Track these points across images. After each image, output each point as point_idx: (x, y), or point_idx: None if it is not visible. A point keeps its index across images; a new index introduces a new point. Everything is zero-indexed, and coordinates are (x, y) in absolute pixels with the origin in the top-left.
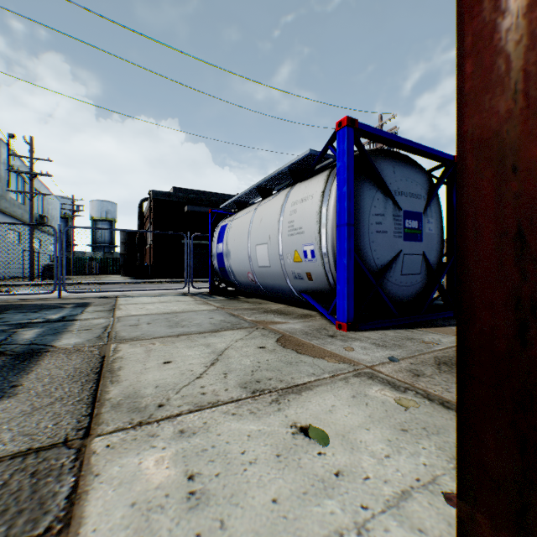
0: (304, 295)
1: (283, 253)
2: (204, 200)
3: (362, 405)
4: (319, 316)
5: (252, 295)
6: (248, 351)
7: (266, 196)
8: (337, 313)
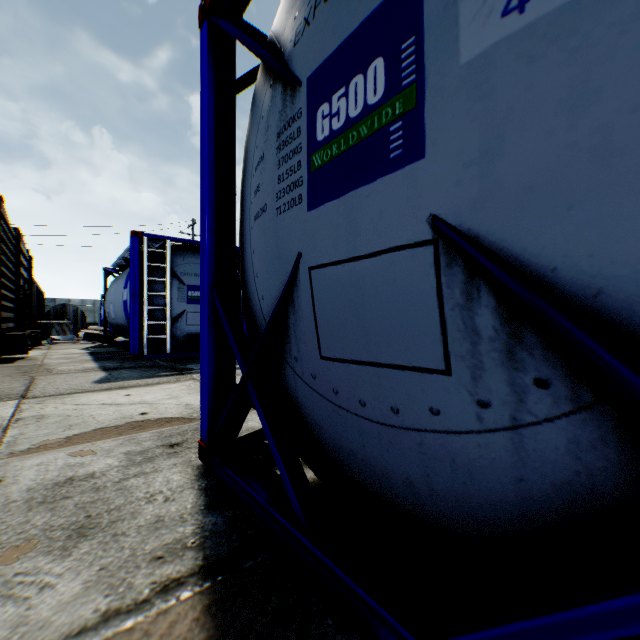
0: None
1: None
2: None
3: None
4: None
5: None
6: (133, 410)
7: None
8: None
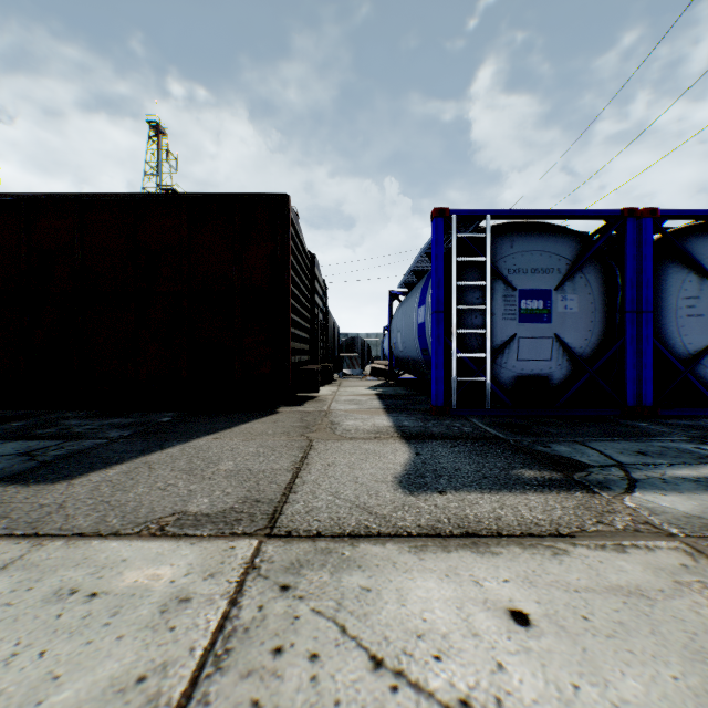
0: None
1: None
2: None
3: None
4: None
5: None
6: None
7: None
8: None
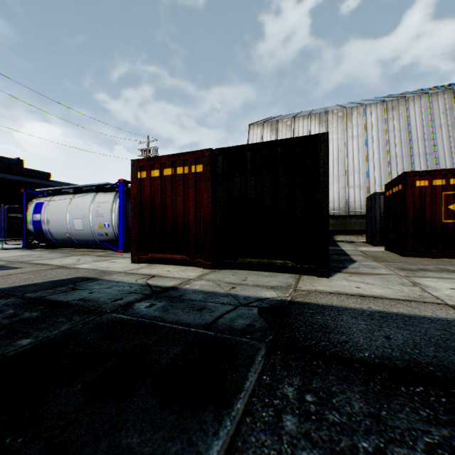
0: (104, 243)
1: (93, 224)
2: None
3: (124, 260)
4: (111, 251)
5: (64, 247)
6: (89, 258)
7: (79, 192)
8: (119, 247)
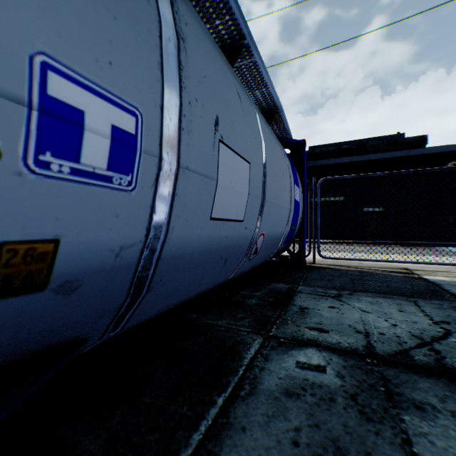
0: None
1: None
2: (332, 152)
3: None
4: None
5: None
6: None
7: None
8: None
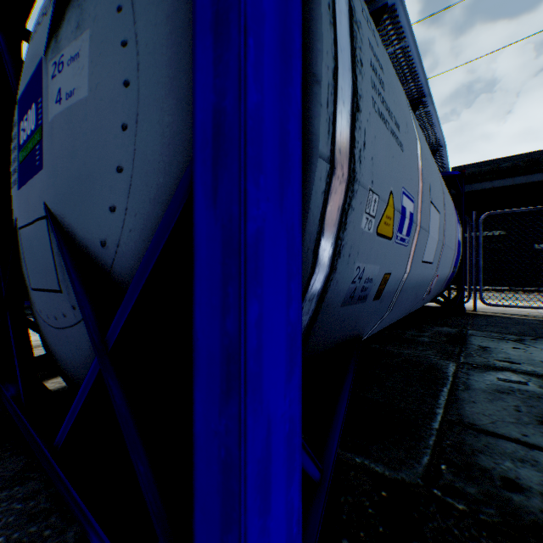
0: None
1: None
2: (486, 173)
3: None
4: None
5: None
6: None
7: None
8: None
